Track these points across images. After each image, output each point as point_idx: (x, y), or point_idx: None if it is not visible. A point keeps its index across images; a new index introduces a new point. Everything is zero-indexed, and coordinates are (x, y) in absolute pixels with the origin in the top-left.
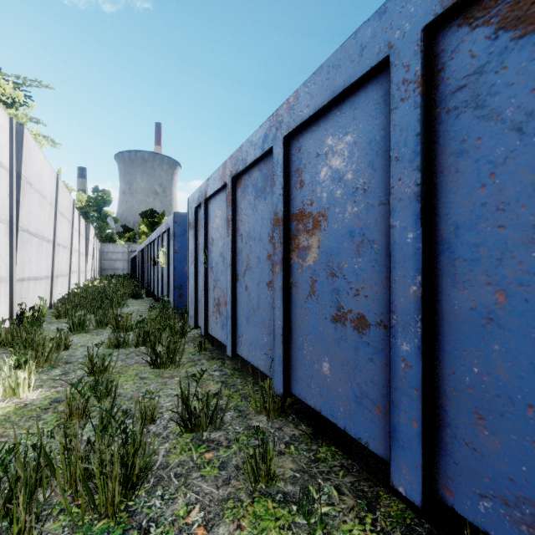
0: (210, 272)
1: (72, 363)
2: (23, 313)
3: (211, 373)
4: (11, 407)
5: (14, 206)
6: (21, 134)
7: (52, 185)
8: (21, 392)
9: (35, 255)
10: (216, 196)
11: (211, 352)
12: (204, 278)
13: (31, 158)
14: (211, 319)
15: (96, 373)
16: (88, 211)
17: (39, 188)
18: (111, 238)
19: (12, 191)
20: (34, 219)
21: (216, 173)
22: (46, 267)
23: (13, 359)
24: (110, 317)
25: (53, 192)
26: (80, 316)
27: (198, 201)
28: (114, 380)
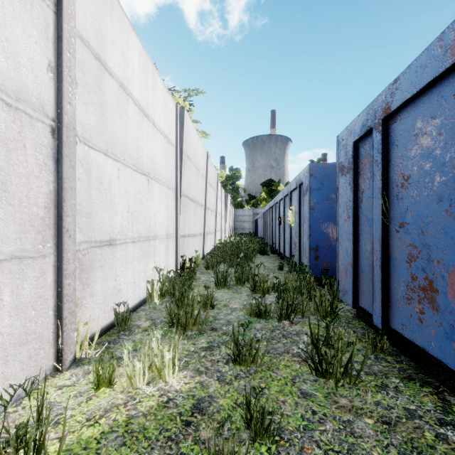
0: (395, 232)
1: (216, 330)
2: (184, 263)
3: (436, 429)
4: (154, 398)
5: (178, 176)
6: (182, 116)
7: (203, 160)
8: (166, 374)
9: (192, 216)
10: (418, 99)
11: (394, 358)
12: (381, 241)
13: (189, 136)
14: (398, 308)
15: (242, 361)
16: (226, 184)
17: (195, 162)
18: (241, 205)
19: (177, 164)
20: (192, 187)
21: (430, 50)
22: (200, 226)
23: (160, 333)
24: (246, 274)
25: (204, 166)
26: (223, 272)
27: (363, 128)
28: (273, 413)
